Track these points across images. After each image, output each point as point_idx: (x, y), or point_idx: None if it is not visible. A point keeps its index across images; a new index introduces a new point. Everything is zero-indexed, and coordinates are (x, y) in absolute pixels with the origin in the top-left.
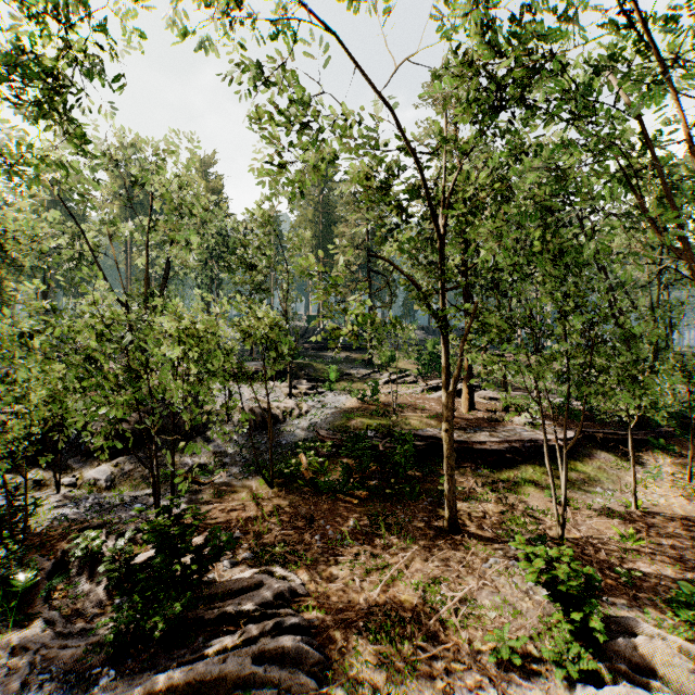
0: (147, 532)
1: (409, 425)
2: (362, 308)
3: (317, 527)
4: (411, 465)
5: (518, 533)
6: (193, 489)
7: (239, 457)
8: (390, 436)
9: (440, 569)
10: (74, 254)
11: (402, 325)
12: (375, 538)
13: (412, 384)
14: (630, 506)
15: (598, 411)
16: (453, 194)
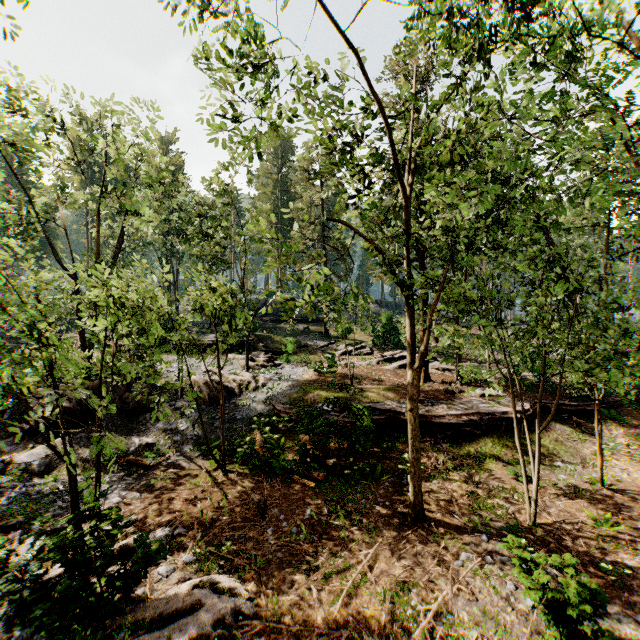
0: (56, 546)
1: (367, 397)
2: (319, 277)
3: (270, 517)
4: (371, 443)
5: (487, 519)
6: (138, 472)
7: (191, 434)
8: (347, 409)
9: (408, 571)
10: (22, 223)
11: (363, 295)
12: (334, 529)
13: (367, 356)
14: (595, 483)
15: (550, 382)
16: (419, 152)
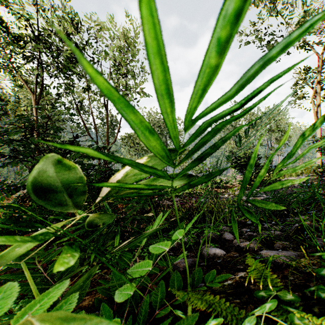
0: None
1: None
2: None
3: None
4: None
5: None
6: None
7: None
8: None
9: None
10: None
11: None
12: None
13: None
14: None
15: None
16: None
